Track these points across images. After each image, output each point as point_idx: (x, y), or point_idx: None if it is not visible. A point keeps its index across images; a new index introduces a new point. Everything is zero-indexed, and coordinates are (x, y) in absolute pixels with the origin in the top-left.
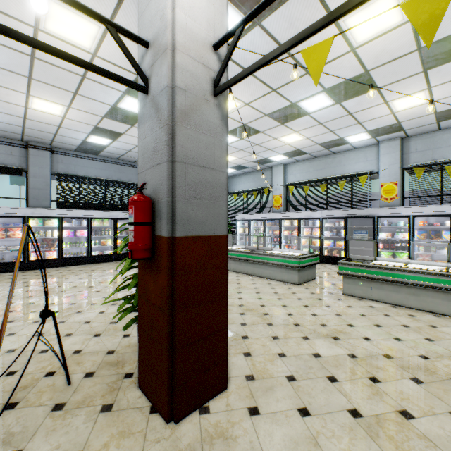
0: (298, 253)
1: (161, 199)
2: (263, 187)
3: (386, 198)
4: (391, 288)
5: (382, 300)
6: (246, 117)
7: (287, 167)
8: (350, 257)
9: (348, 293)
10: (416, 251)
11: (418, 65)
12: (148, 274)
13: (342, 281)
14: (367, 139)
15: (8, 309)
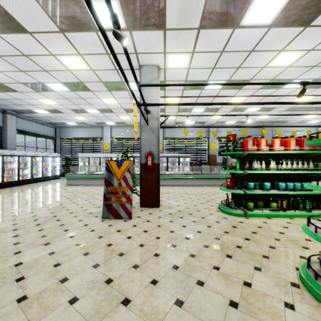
0: (136, 172)
1: (155, 154)
2: (96, 137)
3: None
4: (171, 181)
5: (169, 185)
6: (114, 107)
7: (112, 128)
8: None
9: None
10: (168, 170)
11: (177, 111)
12: (148, 174)
13: None
14: None
15: (127, 184)
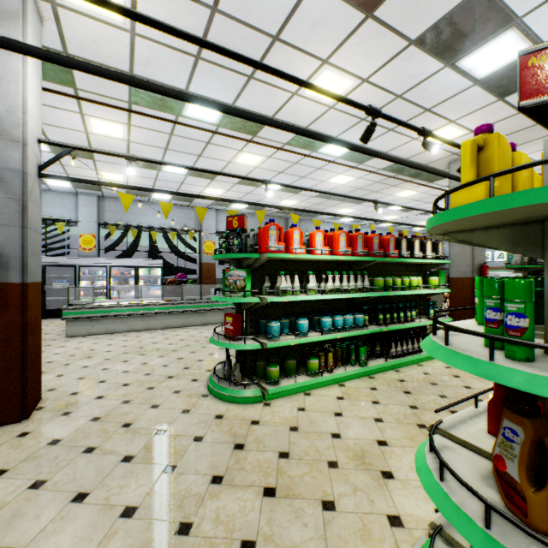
0: None
1: (8, 254)
2: None
3: (86, 248)
4: (110, 321)
5: (103, 332)
6: None
7: None
8: (71, 303)
9: (73, 335)
10: (112, 295)
11: (125, 161)
12: None
13: (67, 325)
14: (68, 188)
15: None
